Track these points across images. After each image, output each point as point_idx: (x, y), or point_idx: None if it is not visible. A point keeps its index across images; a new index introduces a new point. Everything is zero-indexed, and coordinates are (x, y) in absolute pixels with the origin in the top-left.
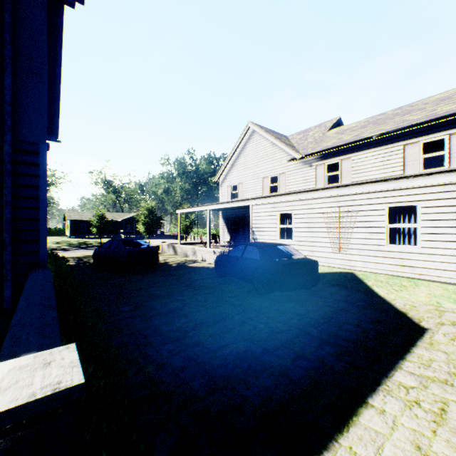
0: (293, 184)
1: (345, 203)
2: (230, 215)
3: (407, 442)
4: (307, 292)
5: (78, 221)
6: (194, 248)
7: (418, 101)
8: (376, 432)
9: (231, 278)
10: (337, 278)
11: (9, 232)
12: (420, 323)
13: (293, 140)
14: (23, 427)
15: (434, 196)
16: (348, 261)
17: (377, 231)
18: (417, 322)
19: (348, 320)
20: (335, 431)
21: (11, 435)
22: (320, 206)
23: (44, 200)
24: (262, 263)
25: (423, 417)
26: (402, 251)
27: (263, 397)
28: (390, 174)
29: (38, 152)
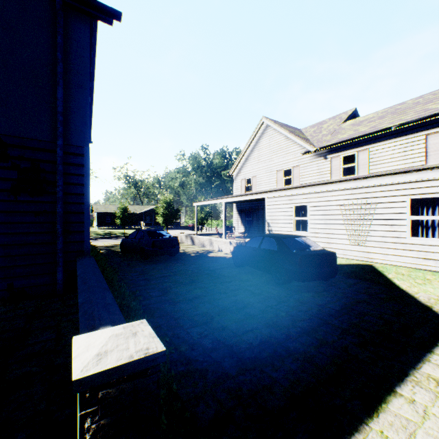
0: (308, 177)
1: (363, 195)
2: (244, 207)
3: None
4: (325, 283)
5: (104, 214)
6: (210, 239)
7: None
8: (407, 420)
9: (248, 268)
10: (355, 270)
11: (61, 224)
12: None
13: (307, 132)
14: (125, 382)
15: None
16: (367, 254)
17: (398, 223)
18: None
19: (370, 311)
20: (364, 415)
21: (117, 387)
22: (337, 199)
23: (88, 196)
24: (280, 254)
25: None
26: (425, 244)
27: (290, 379)
28: (411, 164)
29: (82, 154)
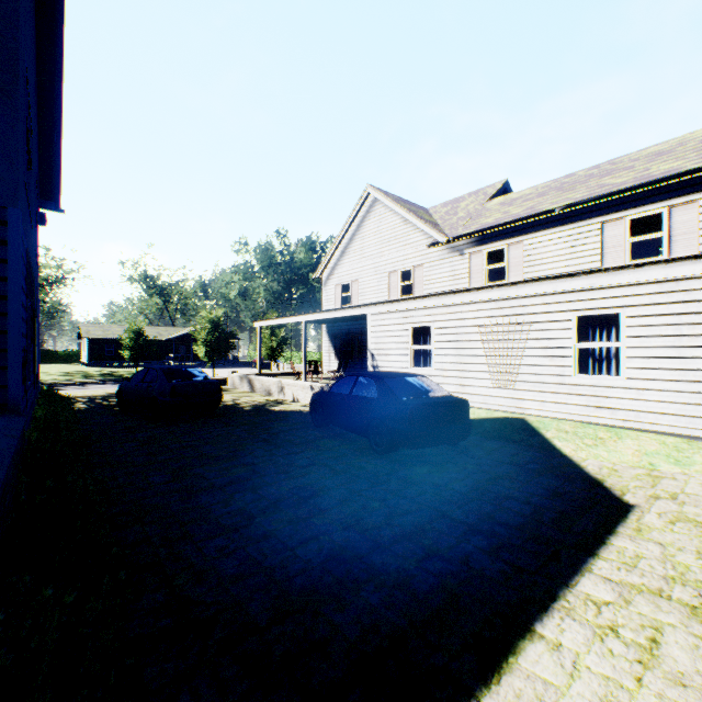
0: (436, 283)
1: (512, 310)
2: (339, 330)
3: (595, 699)
4: (452, 449)
5: (101, 341)
6: (280, 381)
7: (624, 156)
8: (545, 684)
9: (336, 428)
10: (499, 428)
11: None
12: (624, 496)
13: (437, 214)
14: None
15: (646, 299)
16: (517, 401)
17: (561, 353)
18: (618, 495)
19: (513, 493)
20: (477, 683)
21: None
22: (475, 316)
23: (14, 301)
24: (381, 405)
25: (622, 654)
26: (597, 385)
27: (364, 625)
28: (582, 267)
29: (3, 220)
